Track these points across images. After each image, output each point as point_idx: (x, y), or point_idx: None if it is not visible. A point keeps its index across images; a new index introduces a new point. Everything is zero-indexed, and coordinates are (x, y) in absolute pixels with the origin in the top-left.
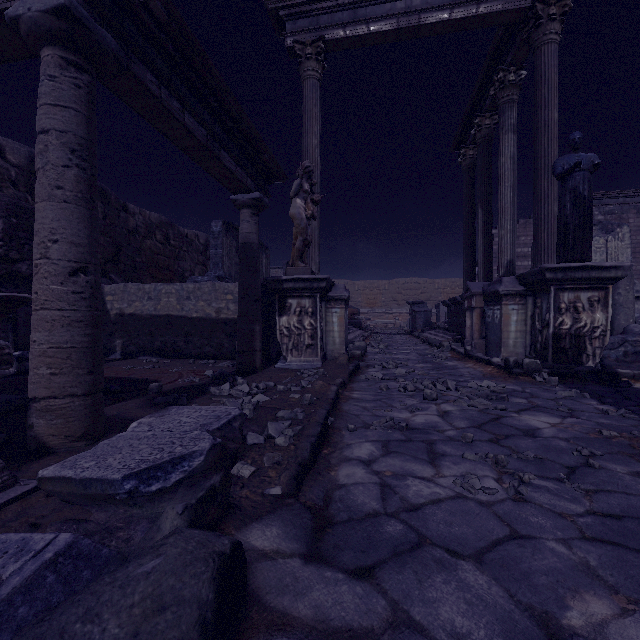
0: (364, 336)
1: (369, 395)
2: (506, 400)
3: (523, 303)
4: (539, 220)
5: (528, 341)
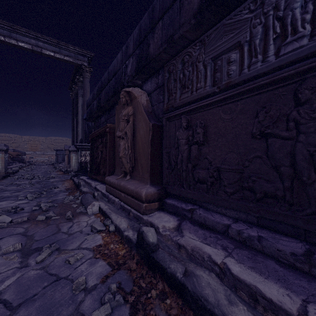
0: (22, 166)
1: (9, 181)
2: (53, 178)
3: (77, 153)
4: (84, 129)
5: (78, 164)
